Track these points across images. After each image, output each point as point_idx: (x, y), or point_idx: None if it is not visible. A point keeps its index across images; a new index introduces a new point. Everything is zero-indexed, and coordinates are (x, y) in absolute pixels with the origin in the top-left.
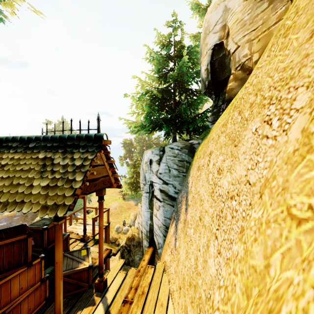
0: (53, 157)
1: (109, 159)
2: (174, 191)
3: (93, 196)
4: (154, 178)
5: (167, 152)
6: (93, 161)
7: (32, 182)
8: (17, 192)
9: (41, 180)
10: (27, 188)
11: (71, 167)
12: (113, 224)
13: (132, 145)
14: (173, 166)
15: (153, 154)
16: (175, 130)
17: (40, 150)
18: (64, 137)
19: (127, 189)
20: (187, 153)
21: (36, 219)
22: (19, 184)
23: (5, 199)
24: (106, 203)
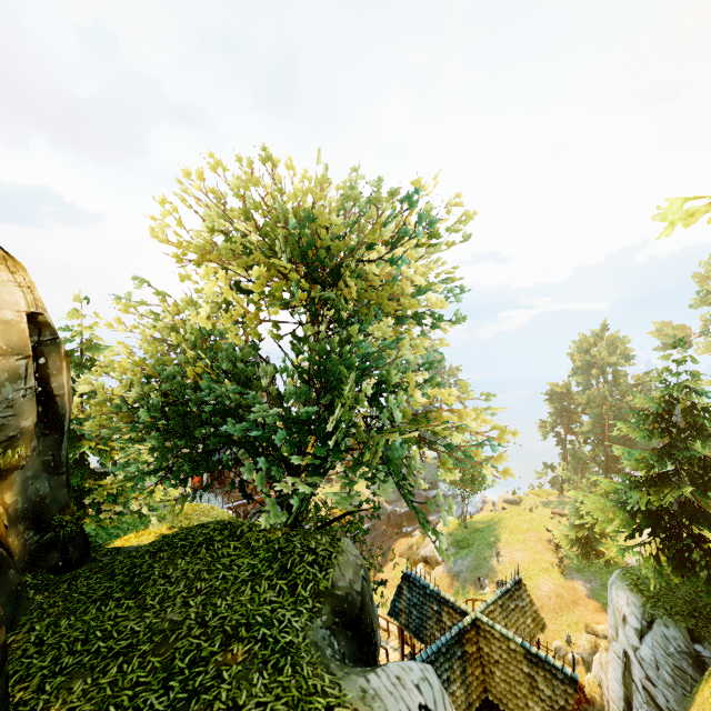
0: (536, 678)
1: (581, 689)
2: (666, 704)
3: (501, 544)
4: (632, 655)
5: (655, 634)
6: (573, 705)
7: (527, 700)
8: (518, 704)
9: (534, 703)
10: (525, 704)
11: (555, 703)
12: (548, 635)
13: (570, 398)
14: (665, 667)
15: (630, 611)
16: (675, 572)
17: (522, 659)
18: (541, 657)
19: (567, 550)
20: (689, 665)
21: (411, 540)
22: (517, 695)
23: (512, 707)
24: (529, 574)
